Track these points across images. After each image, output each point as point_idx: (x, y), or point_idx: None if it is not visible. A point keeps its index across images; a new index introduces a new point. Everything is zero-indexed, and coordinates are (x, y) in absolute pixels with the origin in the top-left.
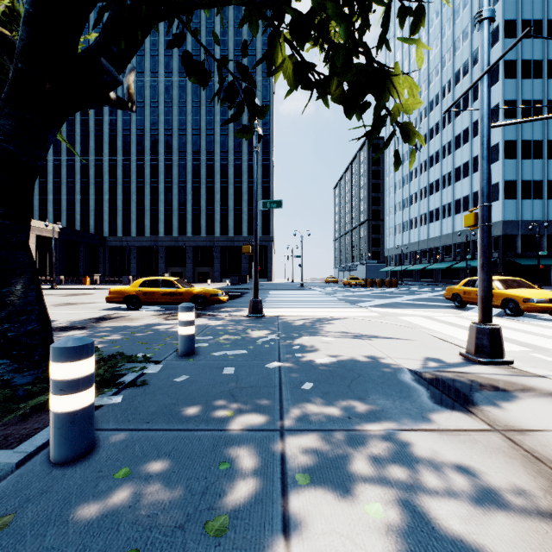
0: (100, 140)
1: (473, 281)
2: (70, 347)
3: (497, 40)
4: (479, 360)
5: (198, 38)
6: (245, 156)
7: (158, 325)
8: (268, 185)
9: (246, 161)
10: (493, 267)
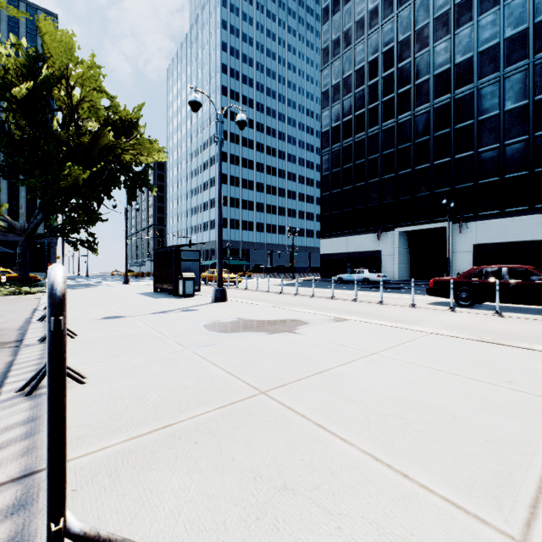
0: None
1: None
2: None
3: None
4: (123, 284)
5: None
6: None
7: None
8: None
9: None
10: None
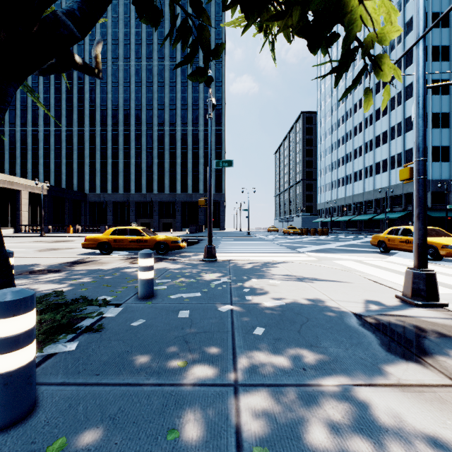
0: (82, 113)
1: (397, 230)
2: (2, 301)
3: (411, 30)
4: (416, 302)
5: (163, 29)
6: (201, 127)
7: (124, 268)
8: (220, 151)
9: (202, 131)
10: (408, 219)
